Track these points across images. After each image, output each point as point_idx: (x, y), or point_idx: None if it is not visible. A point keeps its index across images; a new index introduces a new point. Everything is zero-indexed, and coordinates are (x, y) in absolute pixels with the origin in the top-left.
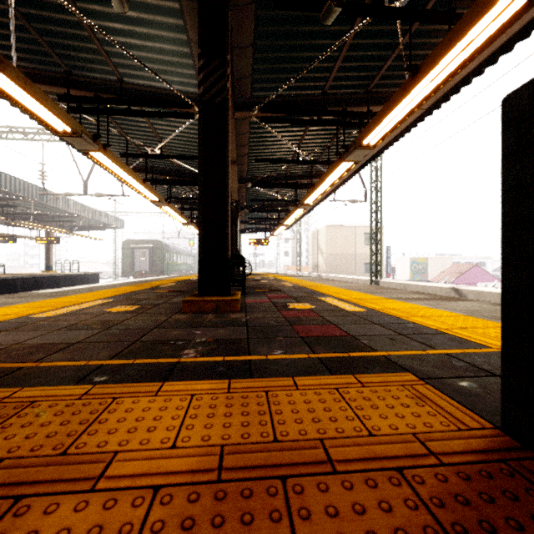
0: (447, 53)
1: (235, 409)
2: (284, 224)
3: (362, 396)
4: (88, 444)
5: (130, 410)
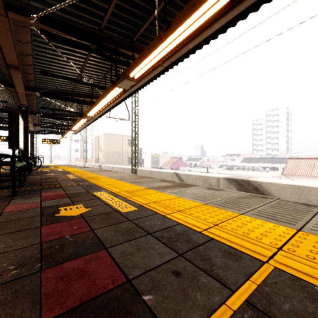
0: (190, 15)
1: None
2: (72, 129)
3: None
4: None
5: None
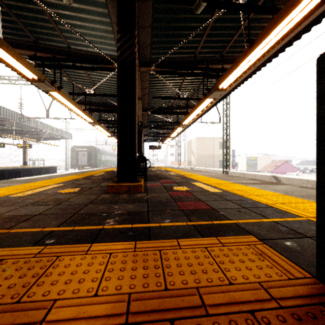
0: (272, 32)
1: (139, 264)
2: (170, 137)
3: (223, 253)
4: (36, 293)
5: (68, 266)
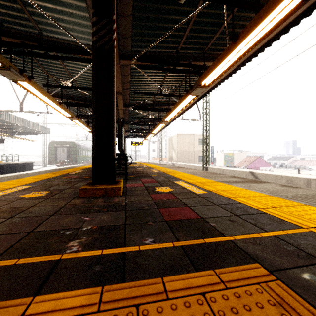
0: (257, 26)
1: None
2: (152, 133)
3: (229, 306)
4: None
5: None
